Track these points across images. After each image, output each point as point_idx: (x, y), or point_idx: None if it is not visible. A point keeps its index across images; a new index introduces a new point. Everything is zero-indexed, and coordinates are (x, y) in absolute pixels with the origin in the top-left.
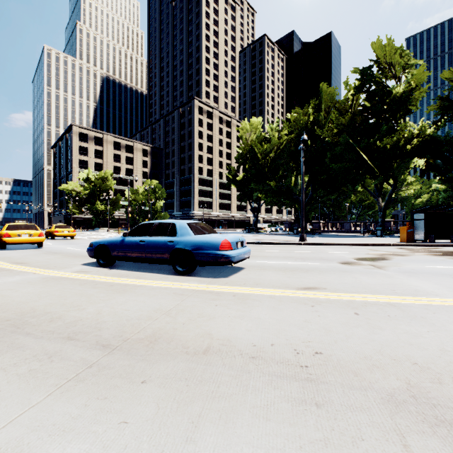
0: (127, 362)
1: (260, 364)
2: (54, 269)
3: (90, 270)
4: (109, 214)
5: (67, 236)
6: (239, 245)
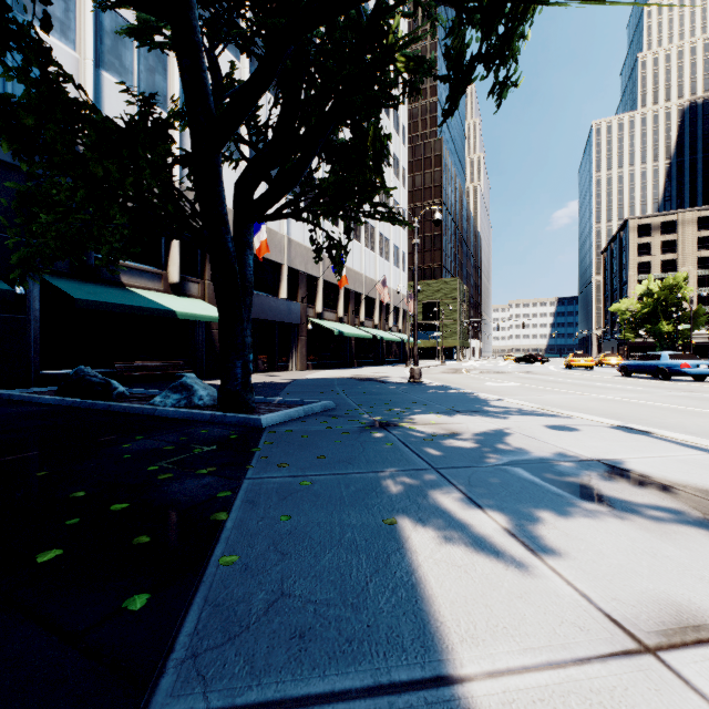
0: (611, 383)
1: (639, 385)
2: (599, 376)
3: (616, 377)
4: (681, 336)
5: (613, 364)
6: (703, 367)
